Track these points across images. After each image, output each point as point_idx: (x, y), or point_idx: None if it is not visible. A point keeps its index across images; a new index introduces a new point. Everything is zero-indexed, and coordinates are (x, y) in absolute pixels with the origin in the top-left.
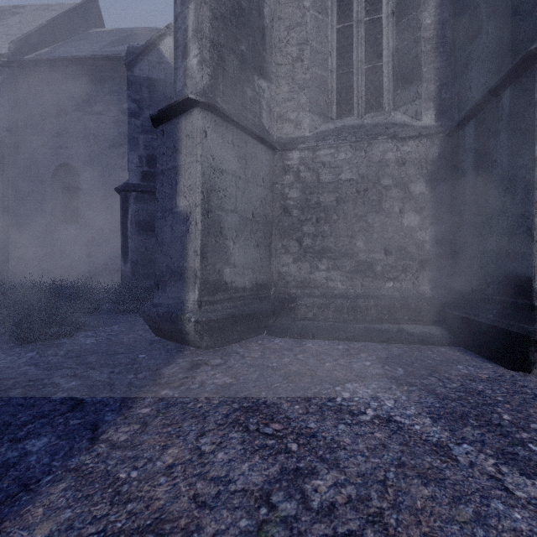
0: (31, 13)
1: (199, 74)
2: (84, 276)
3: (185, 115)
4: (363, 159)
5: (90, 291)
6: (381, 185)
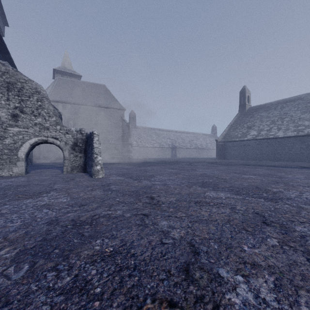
0: None
1: None
2: None
3: None
4: None
5: None
6: None
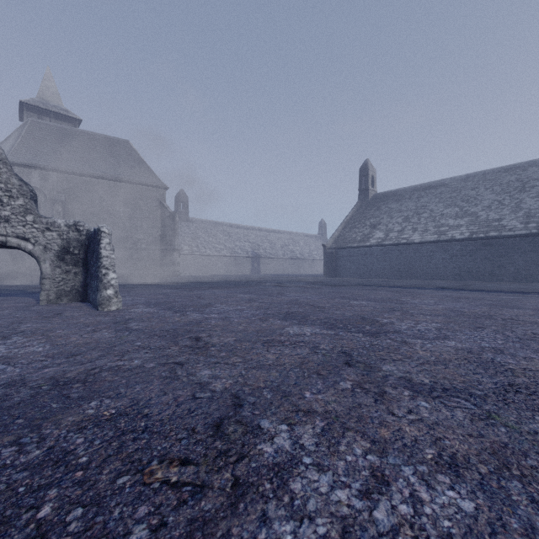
0: None
1: None
2: None
3: None
4: None
5: None
6: None
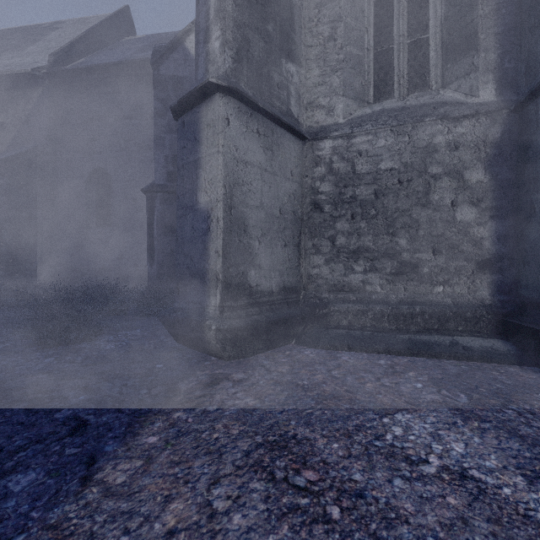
0: (69, 27)
1: (221, 57)
2: (115, 277)
3: (206, 102)
4: (407, 145)
5: (116, 293)
6: (428, 173)
